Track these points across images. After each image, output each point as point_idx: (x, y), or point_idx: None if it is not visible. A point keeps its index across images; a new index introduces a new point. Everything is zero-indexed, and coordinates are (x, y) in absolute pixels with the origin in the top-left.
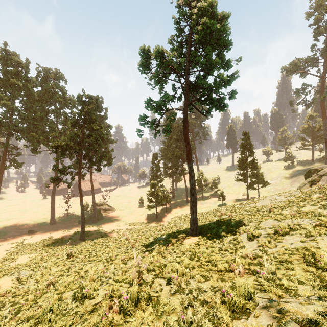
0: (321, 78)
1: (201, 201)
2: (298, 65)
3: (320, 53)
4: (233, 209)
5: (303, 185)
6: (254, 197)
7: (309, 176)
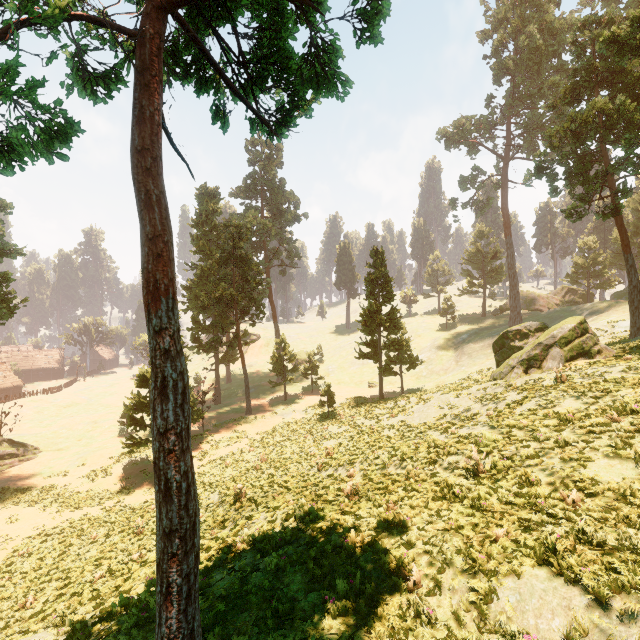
0: (498, 163)
1: (281, 408)
2: (465, 130)
3: (501, 112)
4: (354, 434)
5: (509, 370)
6: (392, 392)
7: (504, 346)
